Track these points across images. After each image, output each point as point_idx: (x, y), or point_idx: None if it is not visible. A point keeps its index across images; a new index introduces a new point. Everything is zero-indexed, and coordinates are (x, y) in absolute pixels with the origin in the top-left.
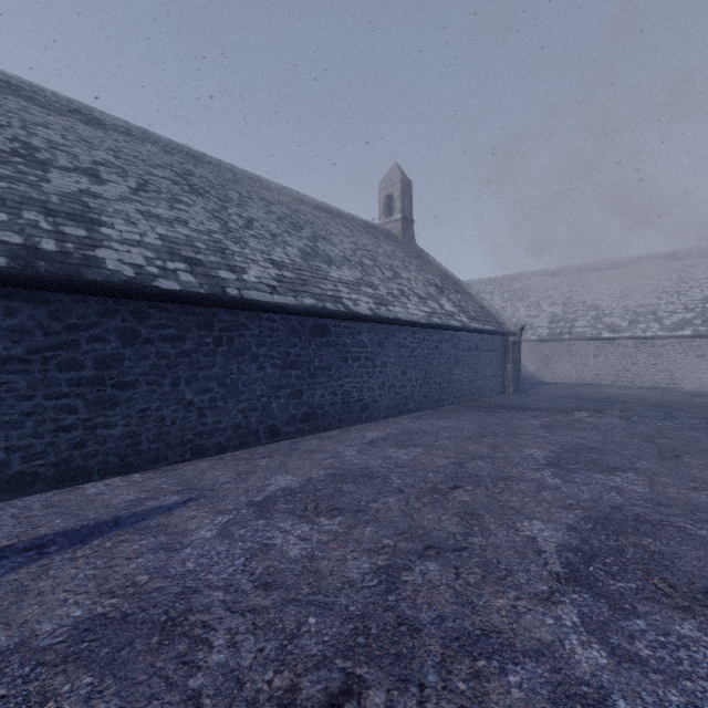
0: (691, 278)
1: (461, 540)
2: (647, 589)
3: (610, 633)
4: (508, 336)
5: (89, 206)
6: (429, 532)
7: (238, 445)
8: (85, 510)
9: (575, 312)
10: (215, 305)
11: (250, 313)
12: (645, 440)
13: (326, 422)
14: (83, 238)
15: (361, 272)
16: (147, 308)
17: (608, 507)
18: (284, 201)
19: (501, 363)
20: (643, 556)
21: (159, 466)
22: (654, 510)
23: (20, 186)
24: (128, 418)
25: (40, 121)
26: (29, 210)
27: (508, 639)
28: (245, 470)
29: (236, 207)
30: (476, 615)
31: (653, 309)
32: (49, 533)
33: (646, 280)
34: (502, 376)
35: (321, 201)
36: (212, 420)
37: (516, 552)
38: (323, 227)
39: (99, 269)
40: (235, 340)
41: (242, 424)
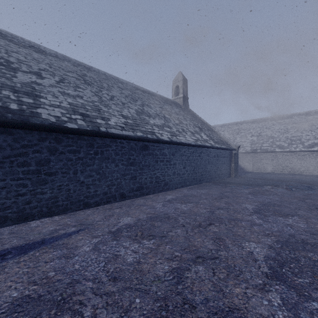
0: (317, 123)
1: (215, 253)
2: (315, 283)
3: (299, 310)
4: (232, 151)
5: (35, 88)
6: (198, 248)
7: (105, 202)
8: (29, 235)
9: (263, 139)
10: (94, 136)
11: (111, 139)
12: (300, 200)
13: (148, 190)
14: (31, 103)
15: (164, 121)
16: (62, 136)
17: (287, 235)
18: (129, 88)
19: (229, 163)
20: (309, 263)
21: (67, 212)
22: (311, 237)
23: (2, 79)
24: (52, 189)
25: (14, 50)
26: (5, 90)
27: (244, 314)
28: (108, 214)
29: (106, 90)
30: (225, 298)
31: (299, 138)
32: (9, 248)
33: (296, 124)
34: (229, 169)
35: (146, 89)
36: (93, 190)
37: (243, 260)
38: (146, 100)
39: (38, 118)
40: (104, 152)
41: (108, 192)
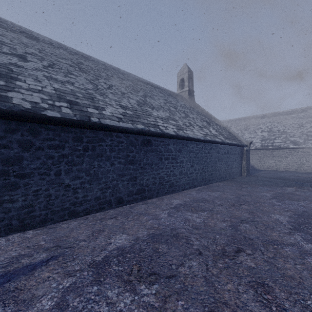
0: None
1: None
2: None
3: None
4: (243, 147)
5: (12, 70)
6: (234, 311)
7: (98, 209)
8: None
9: (274, 135)
10: (83, 127)
11: (105, 132)
12: None
13: (150, 193)
14: (1, 85)
15: (169, 113)
16: (39, 127)
17: None
18: (130, 79)
19: (240, 160)
20: None
21: (47, 224)
22: None
23: None
24: (26, 196)
25: None
26: None
27: None
28: (97, 229)
29: (103, 79)
30: None
31: None
32: None
33: (311, 119)
34: (240, 167)
35: (149, 81)
36: (82, 195)
37: None
38: (149, 92)
39: (5, 102)
40: (96, 148)
41: (101, 196)
